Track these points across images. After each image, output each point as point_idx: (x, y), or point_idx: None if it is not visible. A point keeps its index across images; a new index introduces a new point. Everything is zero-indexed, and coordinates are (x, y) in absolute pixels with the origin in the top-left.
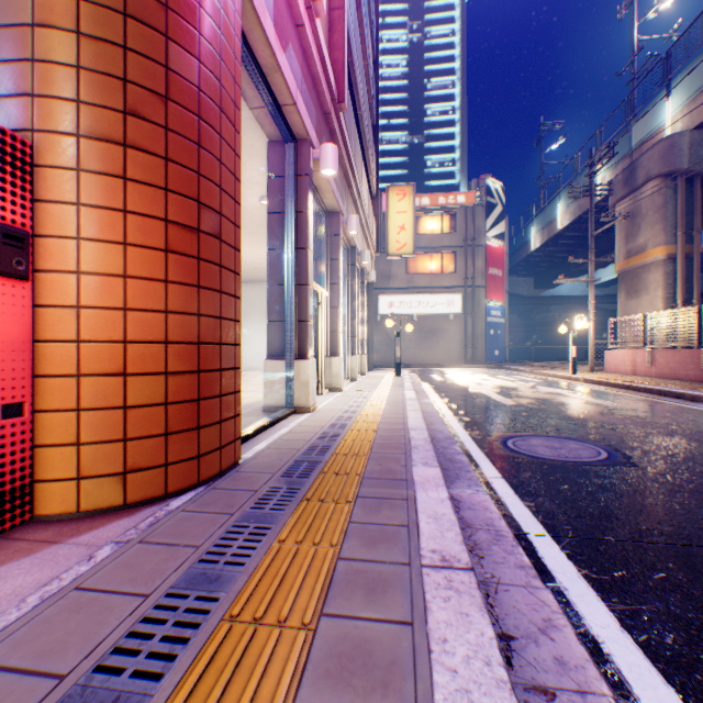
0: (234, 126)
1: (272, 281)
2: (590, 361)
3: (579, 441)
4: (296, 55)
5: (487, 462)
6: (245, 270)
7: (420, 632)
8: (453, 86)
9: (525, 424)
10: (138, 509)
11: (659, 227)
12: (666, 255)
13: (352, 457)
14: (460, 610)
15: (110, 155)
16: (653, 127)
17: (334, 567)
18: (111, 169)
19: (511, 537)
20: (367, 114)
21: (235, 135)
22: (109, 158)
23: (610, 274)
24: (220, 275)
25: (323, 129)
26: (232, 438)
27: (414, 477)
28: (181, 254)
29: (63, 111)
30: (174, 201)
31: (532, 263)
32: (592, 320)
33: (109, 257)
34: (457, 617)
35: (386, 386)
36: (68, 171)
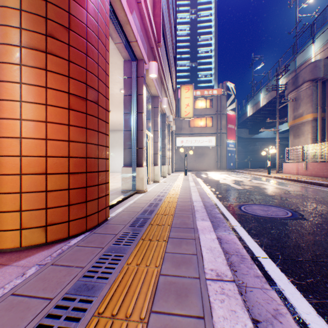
0: (105, 47)
1: (126, 129)
2: (276, 168)
3: (276, 207)
4: (137, 17)
5: (232, 218)
6: (113, 125)
7: (209, 324)
8: (211, 39)
9: (249, 198)
10: (53, 245)
11: (309, 105)
12: (312, 118)
13: (165, 216)
14: (231, 308)
15: (38, 57)
16: (306, 58)
17: (157, 280)
18: (38, 65)
19: (249, 259)
20: (171, 51)
21: (106, 52)
22: (37, 59)
23: (284, 127)
24: (97, 122)
25: (150, 55)
26: (104, 207)
27: (197, 226)
28: (77, 111)
29: (12, 33)
30: (73, 83)
31: (248, 122)
32: (277, 148)
33: (37, 111)
34: (229, 313)
35: (180, 180)
36: (15, 65)
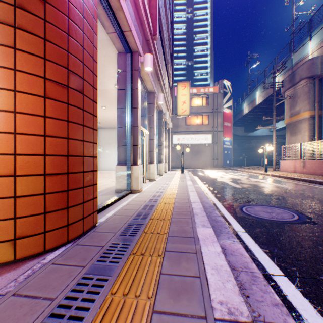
0: (92, 29)
1: (119, 125)
2: (273, 166)
3: (280, 208)
4: (131, 5)
5: (235, 222)
6: (109, 122)
7: None
8: (207, 38)
9: (249, 198)
10: (24, 262)
11: (306, 102)
12: (309, 115)
13: (161, 221)
14: None
15: (4, 32)
16: (303, 55)
17: (150, 322)
18: (4, 41)
19: (262, 278)
20: (167, 47)
21: (93, 35)
22: (3, 34)
23: (280, 125)
24: (82, 115)
25: (146, 48)
26: (91, 212)
27: (198, 235)
28: (55, 100)
29: None
30: (50, 66)
31: (244, 120)
32: (274, 146)
33: (3, 99)
34: None
35: (177, 178)
36: None
